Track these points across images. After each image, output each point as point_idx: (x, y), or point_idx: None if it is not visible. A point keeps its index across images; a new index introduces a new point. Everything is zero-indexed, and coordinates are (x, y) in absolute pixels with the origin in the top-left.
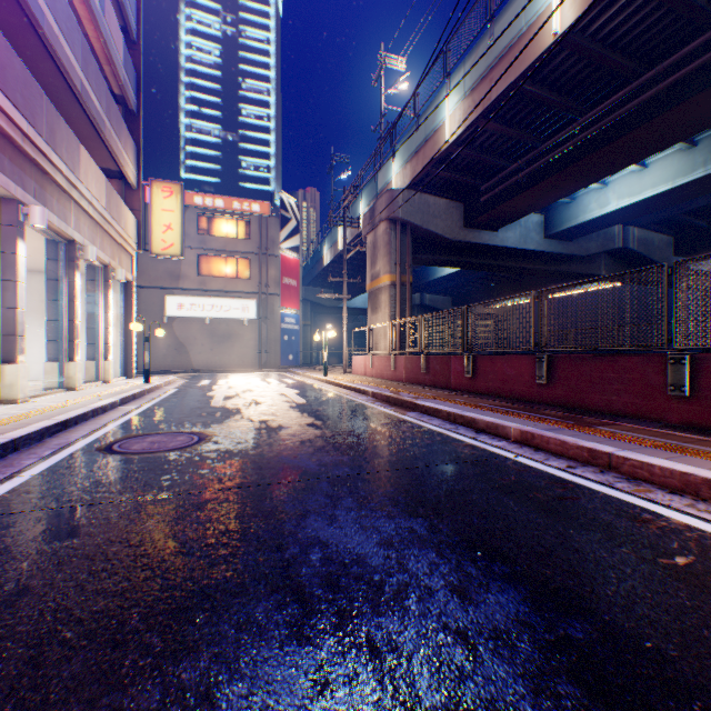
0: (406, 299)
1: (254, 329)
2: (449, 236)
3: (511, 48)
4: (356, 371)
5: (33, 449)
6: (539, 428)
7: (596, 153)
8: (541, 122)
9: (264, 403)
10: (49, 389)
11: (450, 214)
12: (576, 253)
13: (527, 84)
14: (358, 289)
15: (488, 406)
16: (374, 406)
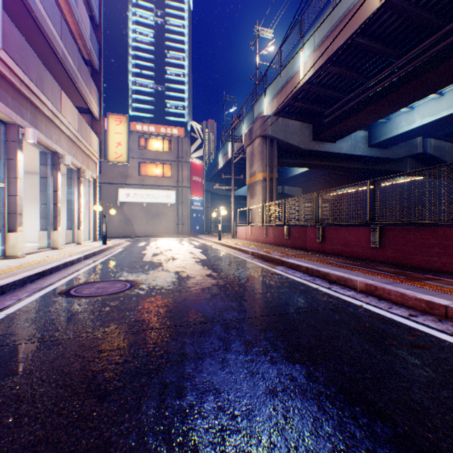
0: (273, 189)
1: (174, 209)
2: (302, 146)
3: (348, 13)
4: (239, 237)
5: (16, 292)
6: (379, 281)
7: (408, 85)
8: (368, 65)
9: (178, 259)
10: (41, 248)
11: (303, 132)
12: (389, 157)
13: (359, 38)
14: (241, 183)
15: (335, 263)
16: (253, 261)
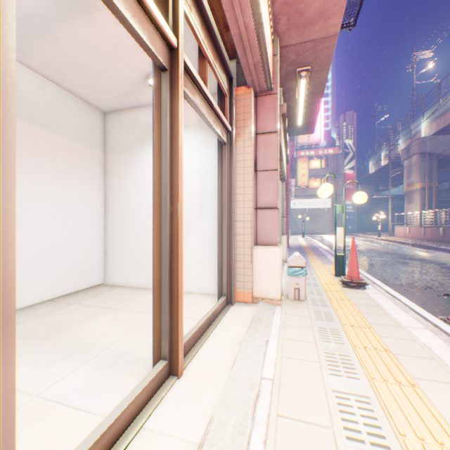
0: (431, 195)
1: (329, 213)
2: None
3: None
4: (396, 235)
5: None
6: None
7: None
8: None
9: (361, 245)
10: None
11: None
12: None
13: None
14: (393, 184)
15: None
16: (412, 248)
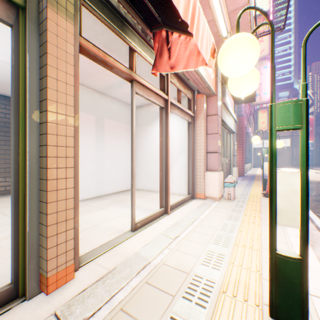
0: None
1: (288, 150)
2: None
3: None
4: None
5: None
6: None
7: None
8: None
9: (310, 176)
10: None
11: None
12: None
13: None
14: None
15: None
16: None
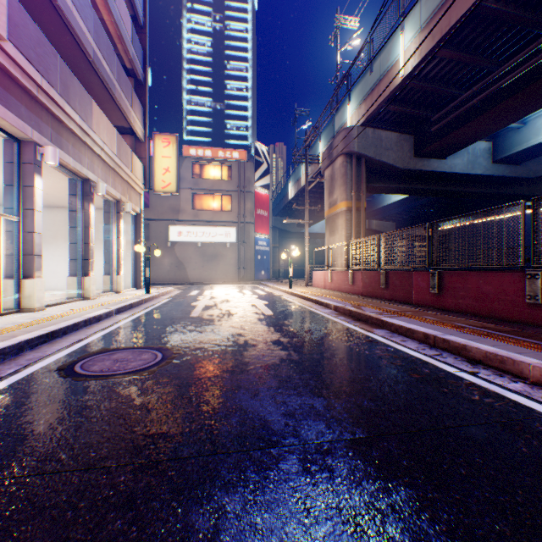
0: (360, 222)
1: (234, 250)
2: (399, 165)
3: None
4: (316, 284)
5: (2, 365)
6: None
7: None
8: (500, 44)
9: (236, 315)
10: (70, 298)
11: (401, 146)
12: (523, 176)
13: (490, 3)
14: (316, 217)
15: (467, 326)
16: (338, 320)
